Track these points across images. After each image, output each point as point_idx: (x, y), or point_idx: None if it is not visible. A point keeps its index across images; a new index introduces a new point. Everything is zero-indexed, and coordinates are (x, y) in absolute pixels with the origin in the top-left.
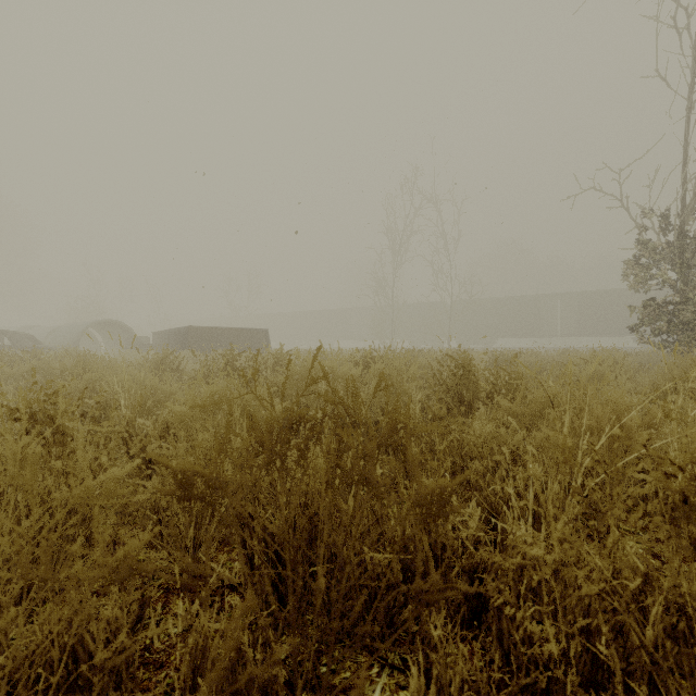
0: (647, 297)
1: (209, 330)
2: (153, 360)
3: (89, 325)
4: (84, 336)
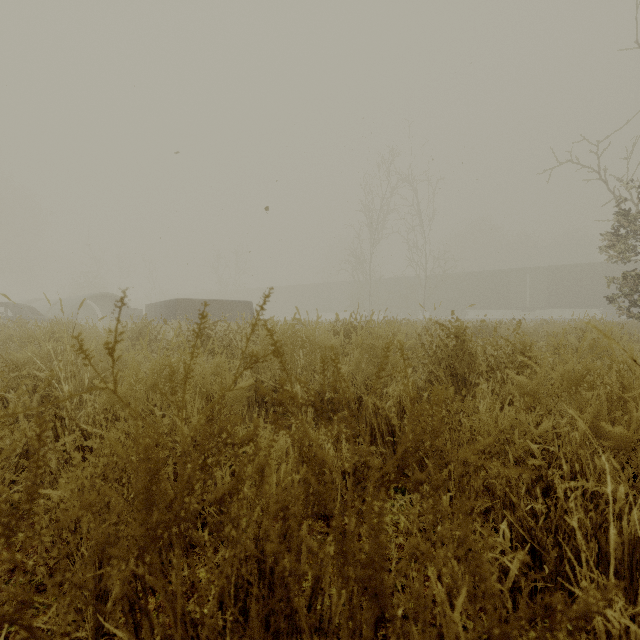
0: (614, 271)
1: (196, 302)
2: (131, 329)
3: (87, 298)
4: (84, 308)
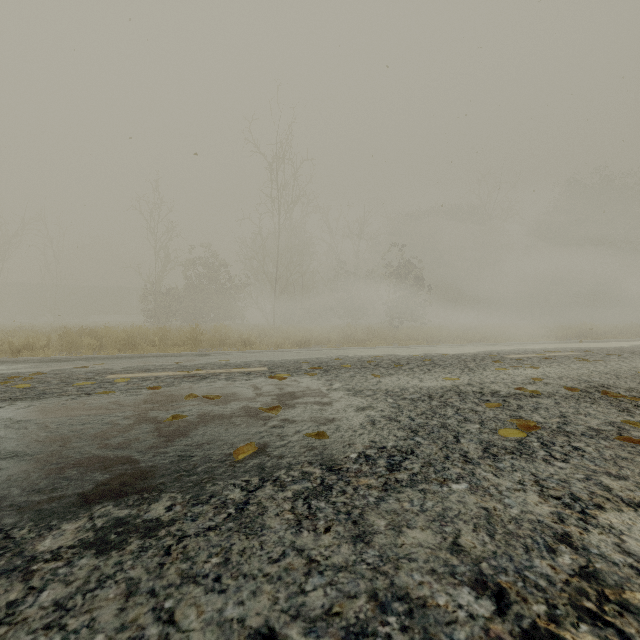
0: None
1: None
2: None
3: None
4: None
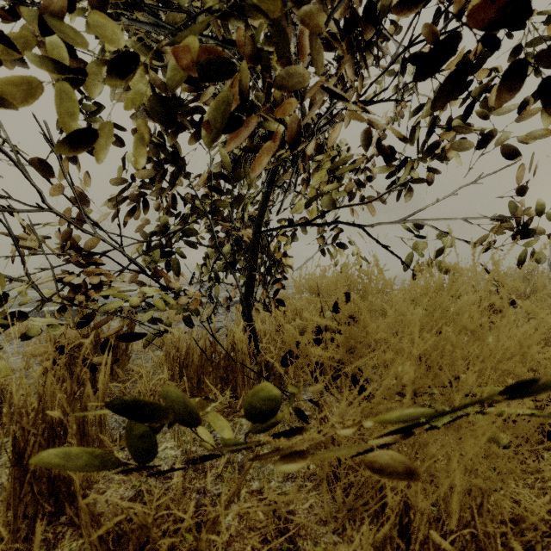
0: None
1: None
2: None
3: None
4: None
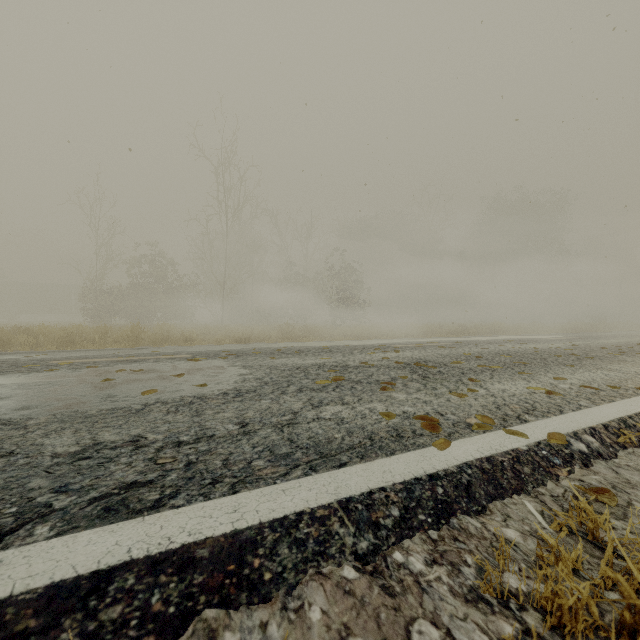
0: None
1: None
2: None
3: None
4: None
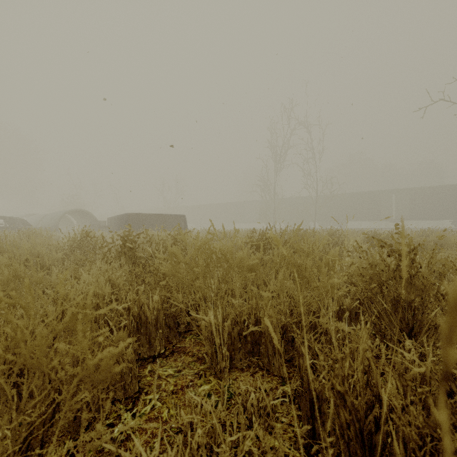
0: None
1: (143, 215)
2: (71, 239)
3: (65, 213)
4: (65, 220)
